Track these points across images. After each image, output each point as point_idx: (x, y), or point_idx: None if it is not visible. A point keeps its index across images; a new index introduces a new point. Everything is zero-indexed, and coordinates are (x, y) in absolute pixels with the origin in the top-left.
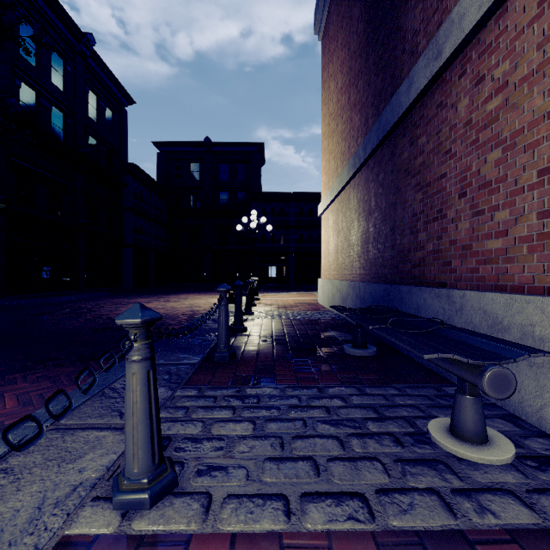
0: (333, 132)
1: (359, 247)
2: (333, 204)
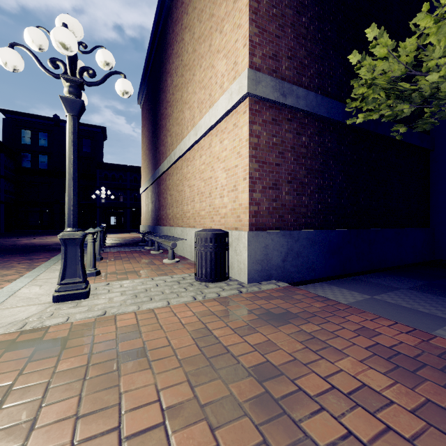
0: (145, 161)
1: (151, 213)
2: (145, 192)
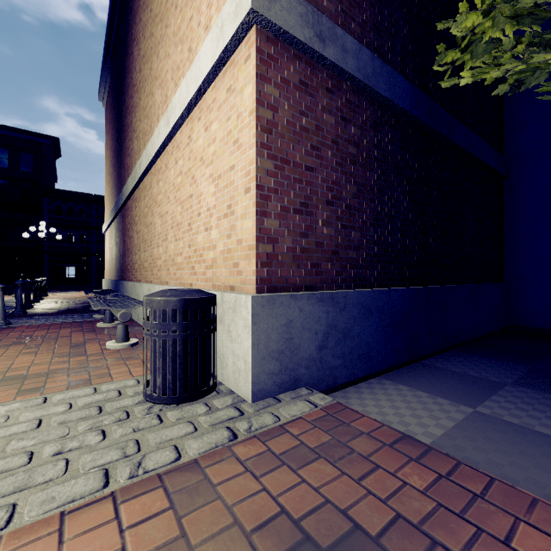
0: (109, 183)
1: (115, 261)
2: (108, 230)
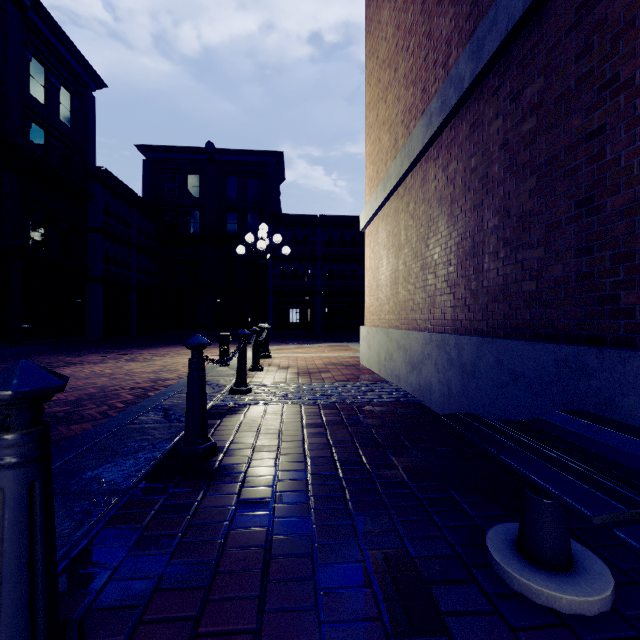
0: (388, 87)
1: (453, 267)
2: (386, 206)
